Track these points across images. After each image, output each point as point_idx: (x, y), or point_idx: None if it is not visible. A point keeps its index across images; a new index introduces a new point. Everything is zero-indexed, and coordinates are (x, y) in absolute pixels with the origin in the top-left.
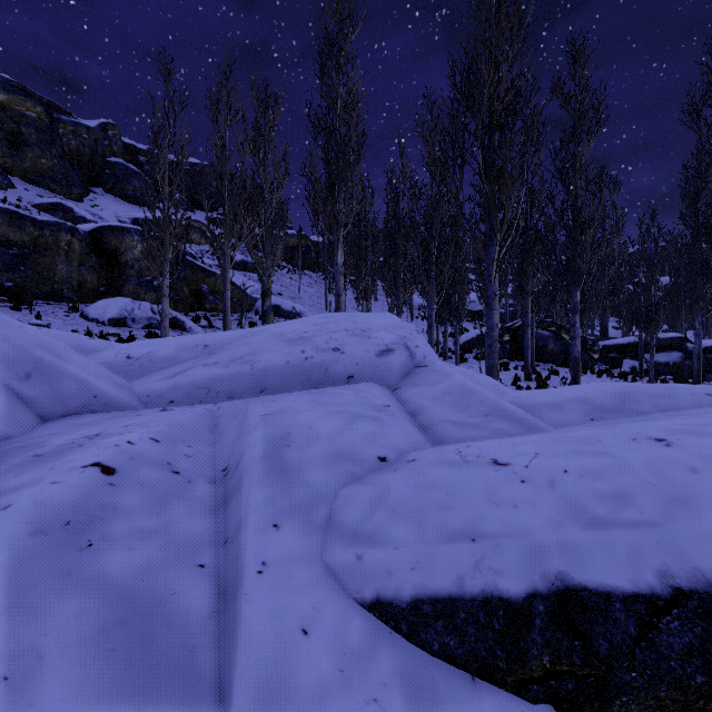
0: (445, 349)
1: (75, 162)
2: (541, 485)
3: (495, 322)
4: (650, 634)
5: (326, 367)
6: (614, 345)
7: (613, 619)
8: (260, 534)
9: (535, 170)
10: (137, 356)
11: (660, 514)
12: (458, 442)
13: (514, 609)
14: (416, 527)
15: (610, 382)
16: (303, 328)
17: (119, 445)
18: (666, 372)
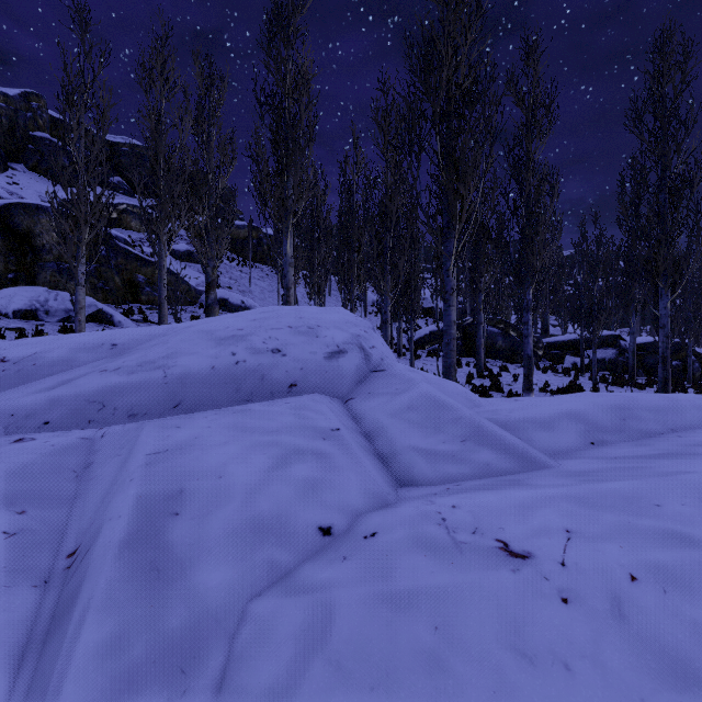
0: (399, 346)
1: None
2: (600, 612)
3: (453, 319)
4: None
5: (262, 373)
6: (557, 342)
7: None
8: None
9: (488, 168)
10: (15, 359)
11: None
12: (433, 484)
13: None
14: None
15: (556, 378)
16: (237, 324)
17: None
18: (603, 367)
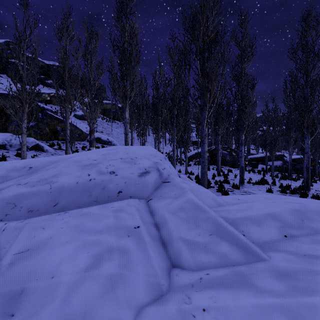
0: (181, 160)
1: None
2: None
3: (206, 150)
4: None
5: (103, 186)
6: (254, 158)
7: None
8: None
9: (222, 76)
10: None
11: None
12: (192, 269)
13: None
14: None
15: (254, 175)
16: (94, 157)
17: None
18: (276, 170)
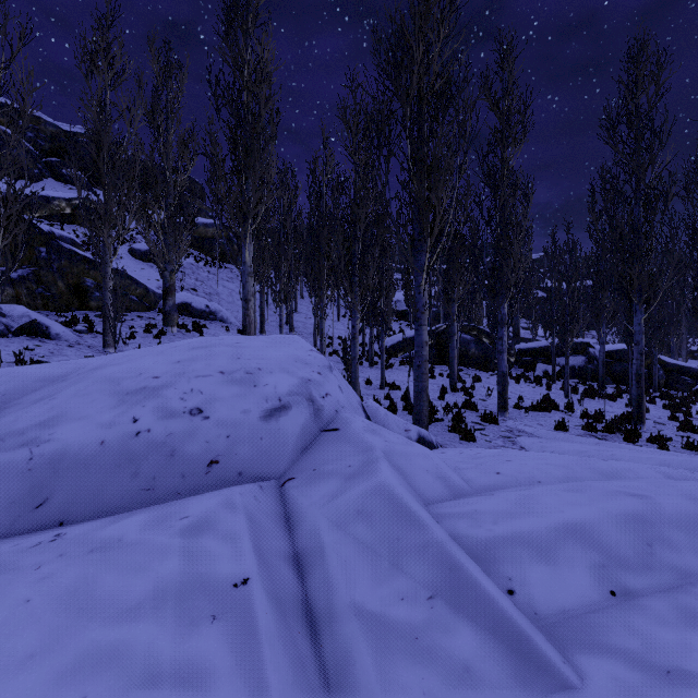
0: (371, 355)
1: None
2: None
3: (425, 339)
4: None
5: (172, 448)
6: (528, 349)
7: None
8: None
9: (461, 174)
10: None
11: None
12: None
13: None
14: None
15: (528, 389)
16: (154, 369)
17: None
18: (573, 375)
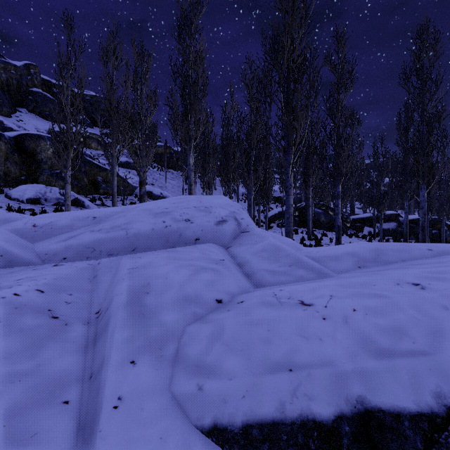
0: (259, 221)
1: (5, 90)
2: (338, 322)
3: (291, 203)
4: (433, 448)
5: (180, 232)
6: (359, 218)
7: (404, 436)
8: (119, 371)
9: (314, 110)
10: (41, 225)
11: (428, 344)
12: (273, 285)
13: (326, 430)
14: (245, 360)
15: (357, 240)
16: (164, 206)
17: (5, 297)
18: (388, 234)
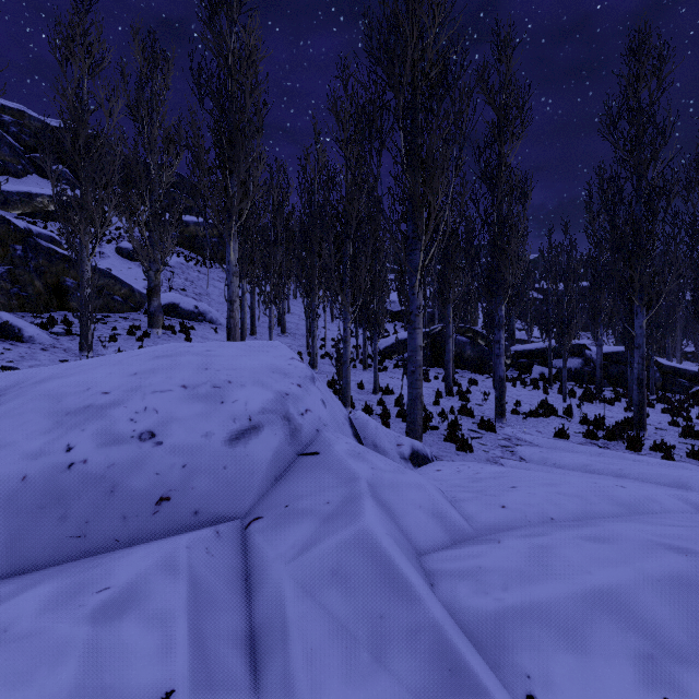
0: (365, 358)
1: None
2: None
3: (419, 343)
4: None
5: (112, 482)
6: (524, 351)
7: None
8: None
9: (457, 171)
10: None
11: None
12: None
13: None
14: None
15: (525, 392)
16: (105, 383)
17: None
18: (569, 377)
